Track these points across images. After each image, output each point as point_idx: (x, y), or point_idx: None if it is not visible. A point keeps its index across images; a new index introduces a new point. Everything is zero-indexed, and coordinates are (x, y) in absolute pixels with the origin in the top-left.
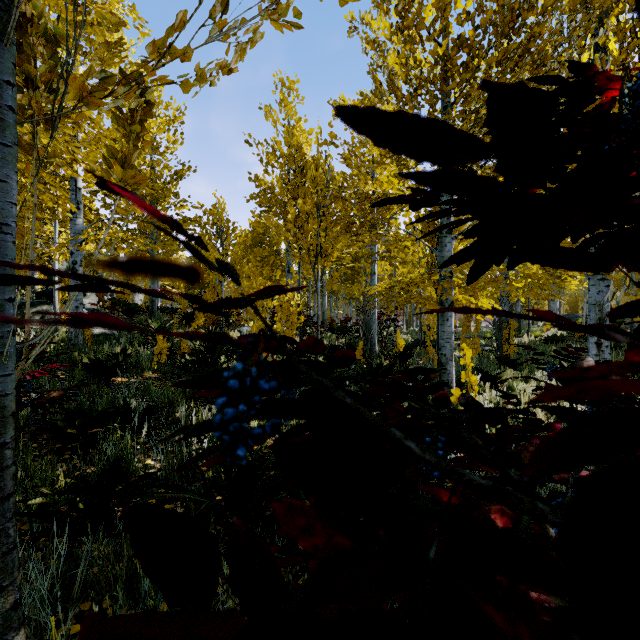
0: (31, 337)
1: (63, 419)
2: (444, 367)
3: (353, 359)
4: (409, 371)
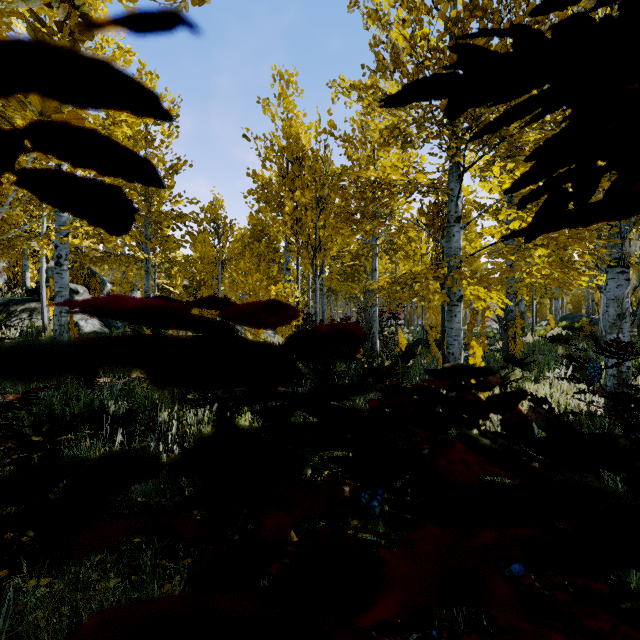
0: (17, 335)
1: (28, 425)
2: None
3: (361, 340)
4: (448, 371)
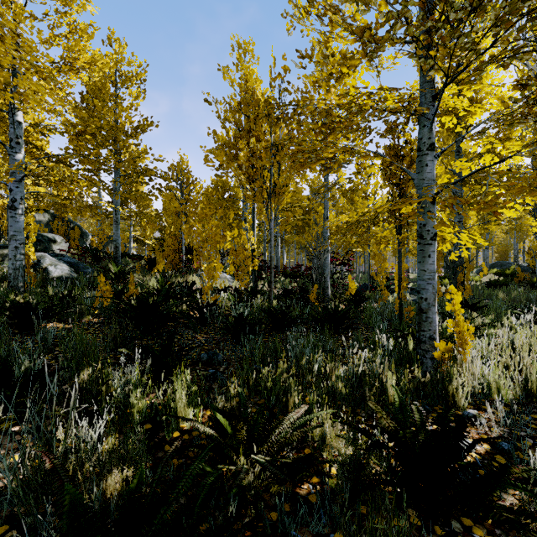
0: None
1: None
2: (425, 314)
3: None
4: None
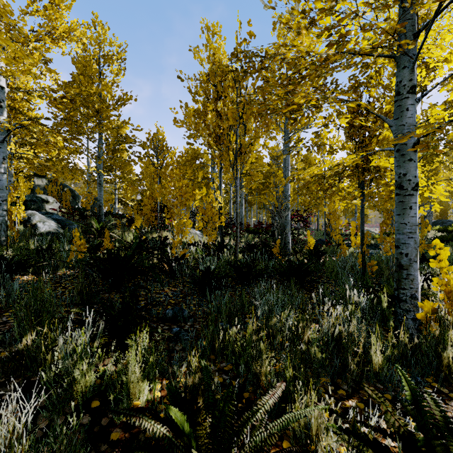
0: None
1: None
2: (406, 271)
3: None
4: None
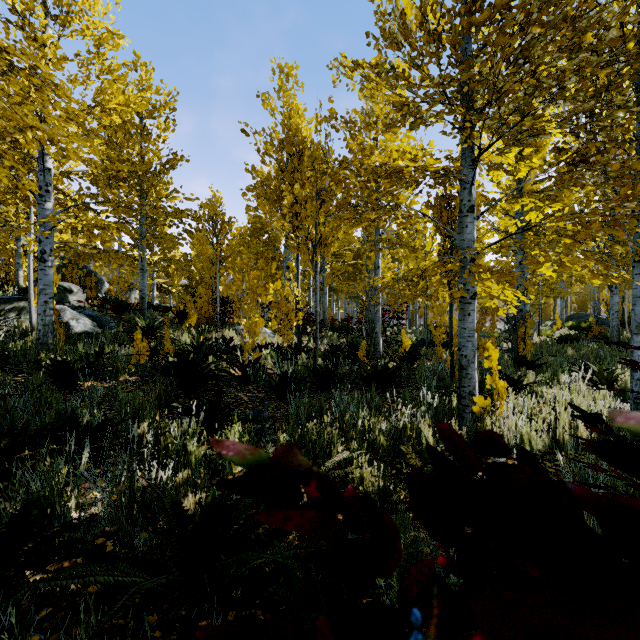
0: (2, 336)
1: None
2: (465, 370)
3: None
4: None
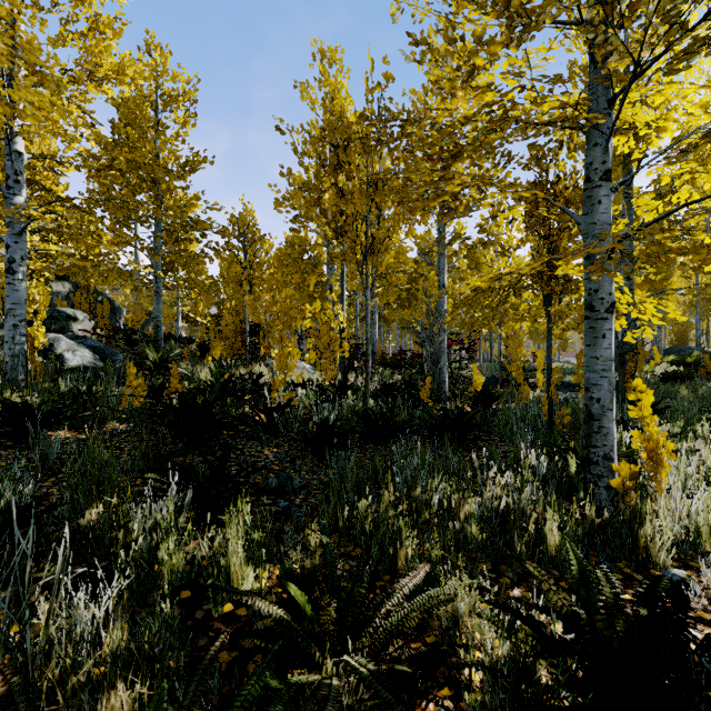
0: None
1: None
2: (597, 422)
3: None
4: None
